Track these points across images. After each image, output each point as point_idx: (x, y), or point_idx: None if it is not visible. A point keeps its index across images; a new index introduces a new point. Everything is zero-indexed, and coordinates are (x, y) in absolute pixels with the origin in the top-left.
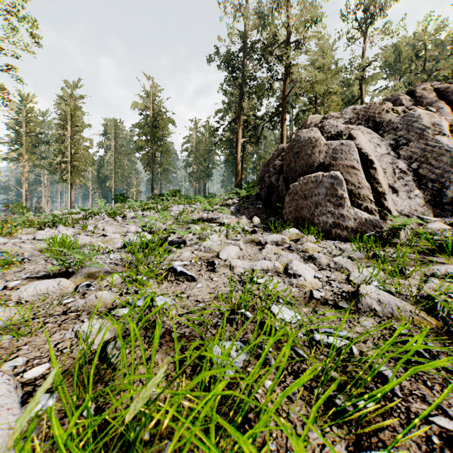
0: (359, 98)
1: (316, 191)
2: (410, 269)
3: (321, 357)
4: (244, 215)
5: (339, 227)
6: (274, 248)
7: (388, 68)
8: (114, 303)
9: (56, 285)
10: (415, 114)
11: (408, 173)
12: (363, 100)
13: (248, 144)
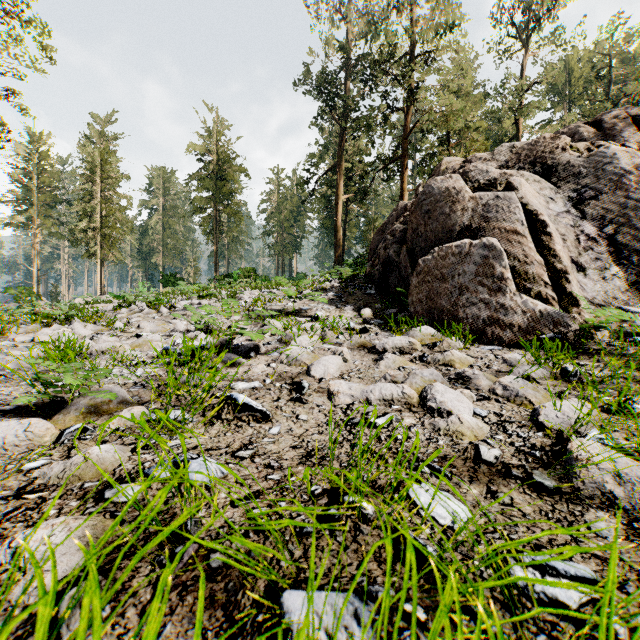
0: (513, 137)
1: (461, 268)
2: (634, 398)
3: (541, 639)
4: (348, 305)
5: (498, 325)
6: (399, 359)
7: (553, 93)
8: (117, 469)
9: (23, 432)
10: (608, 152)
11: (599, 241)
12: (518, 139)
13: (353, 203)
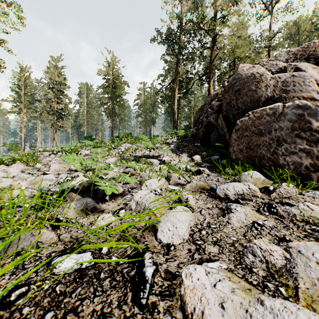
0: None
1: (276, 125)
2: None
3: None
4: (184, 153)
5: None
6: (250, 212)
7: (289, 39)
8: None
9: None
10: None
11: None
12: None
13: (182, 99)
